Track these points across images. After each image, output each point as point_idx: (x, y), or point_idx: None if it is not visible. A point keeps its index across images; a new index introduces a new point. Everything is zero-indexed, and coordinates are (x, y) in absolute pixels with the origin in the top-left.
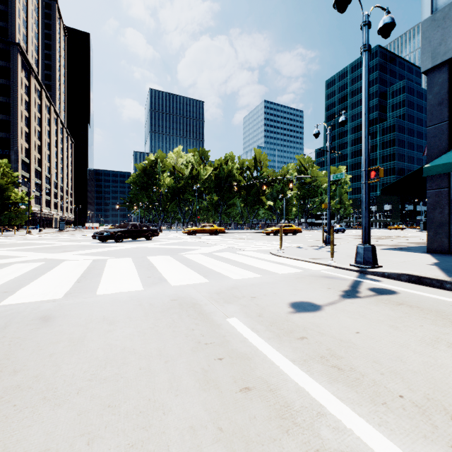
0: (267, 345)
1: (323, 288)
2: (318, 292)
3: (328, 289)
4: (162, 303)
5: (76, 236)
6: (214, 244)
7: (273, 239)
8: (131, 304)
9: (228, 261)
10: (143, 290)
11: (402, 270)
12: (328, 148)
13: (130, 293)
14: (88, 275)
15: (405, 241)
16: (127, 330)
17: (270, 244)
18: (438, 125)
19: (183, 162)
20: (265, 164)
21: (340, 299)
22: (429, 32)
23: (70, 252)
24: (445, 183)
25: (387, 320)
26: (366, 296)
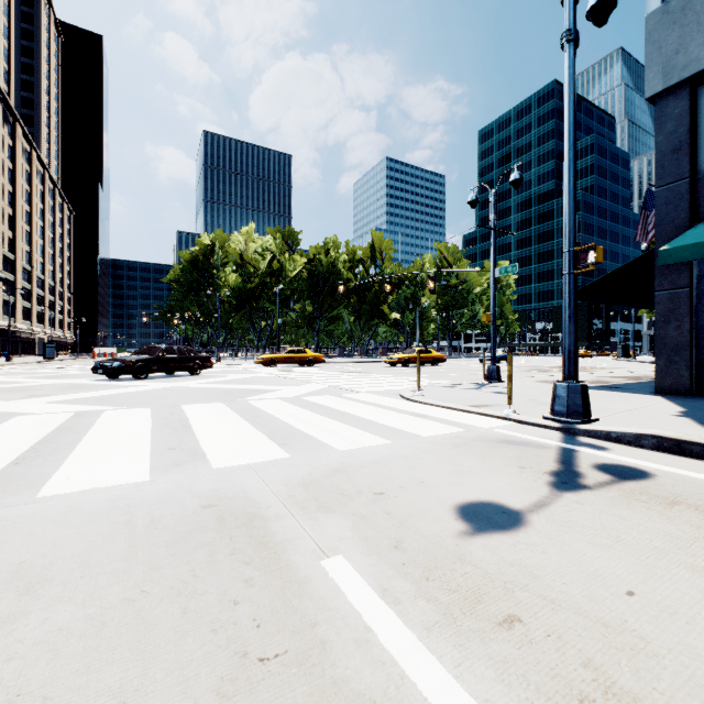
0: (426, 654)
1: (510, 467)
2: (506, 478)
3: (520, 469)
4: (180, 516)
5: (69, 369)
6: (305, 382)
7: (403, 373)
8: (106, 522)
9: (328, 413)
10: (147, 482)
11: (637, 426)
12: (492, 224)
13: (116, 490)
14: (48, 445)
15: (608, 375)
16: (58, 615)
17: (398, 381)
18: (674, 185)
19: (258, 248)
20: (388, 254)
21: (552, 492)
22: (658, 33)
23: (39, 398)
24: (684, 279)
25: (674, 551)
26: (599, 484)
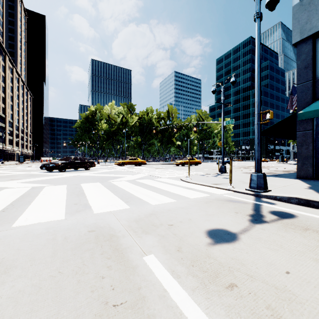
0: (192, 303)
1: (231, 212)
2: (229, 217)
3: (235, 213)
4: (78, 236)
5: (30, 167)
6: (137, 173)
7: (182, 169)
8: (44, 239)
9: (148, 187)
10: (63, 219)
11: (289, 193)
12: (222, 101)
13: (49, 223)
14: (18, 202)
15: (275, 170)
16: (19, 284)
17: (179, 172)
18: (305, 83)
19: (116, 112)
20: (175, 115)
21: (250, 224)
22: (298, 14)
23: (15, 180)
24: (310, 126)
25: (307, 252)
26: (272, 220)
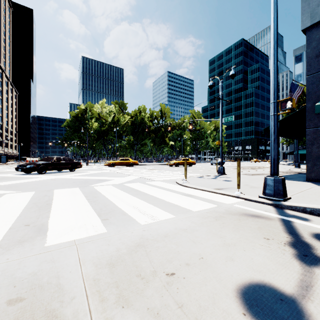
0: None
1: (259, 239)
2: (261, 250)
3: (266, 240)
4: None
5: (9, 168)
6: (128, 175)
7: (176, 170)
8: None
9: (137, 194)
10: None
11: (318, 203)
12: (221, 97)
13: None
14: None
15: None
16: None
17: (174, 174)
18: (316, 74)
19: (107, 111)
20: (168, 115)
21: (304, 268)
22: None
23: None
24: None
25: None
26: None
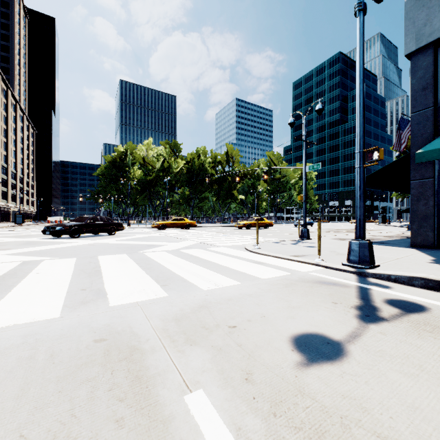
0: None
1: (326, 303)
2: (324, 312)
3: (333, 304)
4: (75, 350)
5: (29, 231)
6: (183, 239)
7: (246, 233)
8: (13, 358)
9: (197, 261)
10: (57, 318)
11: (408, 271)
12: (304, 138)
13: (31, 326)
14: None
15: (376, 235)
16: None
17: (244, 239)
18: (423, 111)
19: (154, 154)
20: (237, 158)
21: (360, 324)
22: (412, 12)
23: (1, 251)
24: (430, 173)
25: None
26: (393, 316)
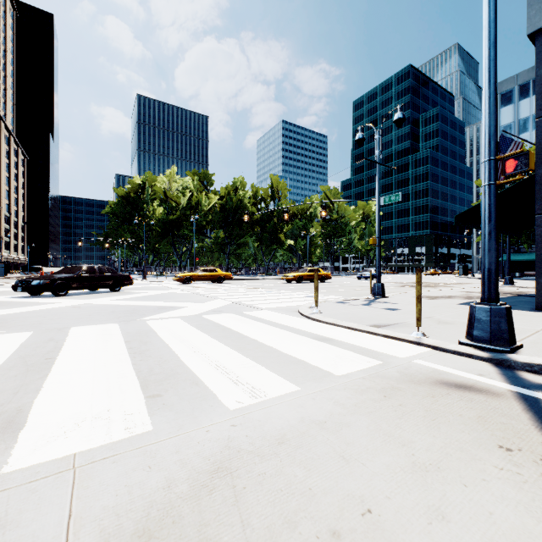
0: None
1: (489, 449)
2: (505, 486)
3: (507, 453)
4: None
5: (5, 286)
6: (212, 298)
7: (298, 289)
8: None
9: (226, 336)
10: None
11: None
12: (378, 159)
13: None
14: None
15: (471, 291)
16: None
17: (295, 297)
18: None
19: (179, 187)
20: (284, 194)
21: None
22: None
23: None
24: None
25: None
26: None
